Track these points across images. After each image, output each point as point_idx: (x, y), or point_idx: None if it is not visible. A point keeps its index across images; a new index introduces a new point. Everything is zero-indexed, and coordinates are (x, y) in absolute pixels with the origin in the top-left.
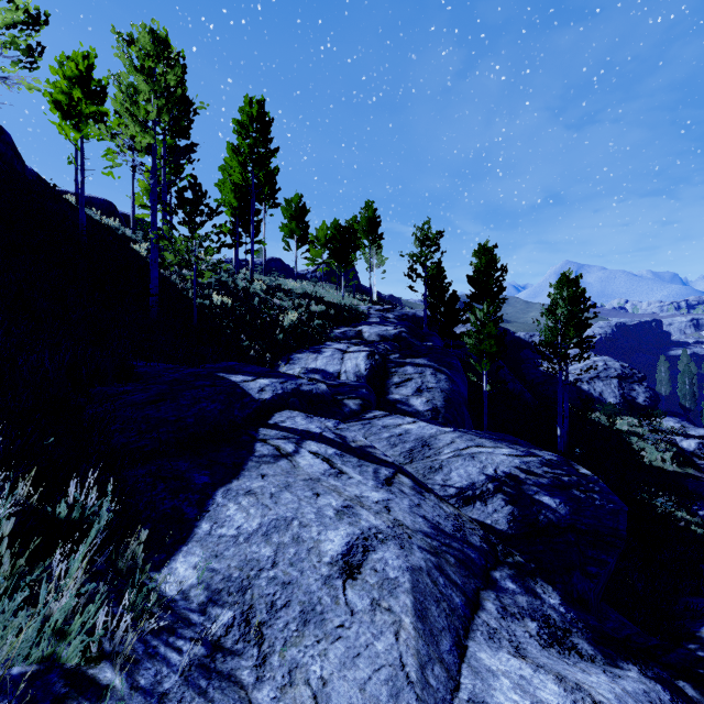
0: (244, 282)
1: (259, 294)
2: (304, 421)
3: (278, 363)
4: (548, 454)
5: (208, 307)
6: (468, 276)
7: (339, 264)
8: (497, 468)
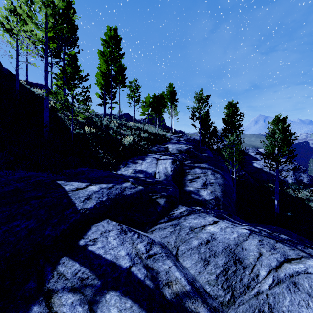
0: (107, 122)
1: (113, 128)
2: (115, 241)
3: (120, 166)
4: None
5: (83, 134)
6: (222, 118)
7: (156, 114)
8: None
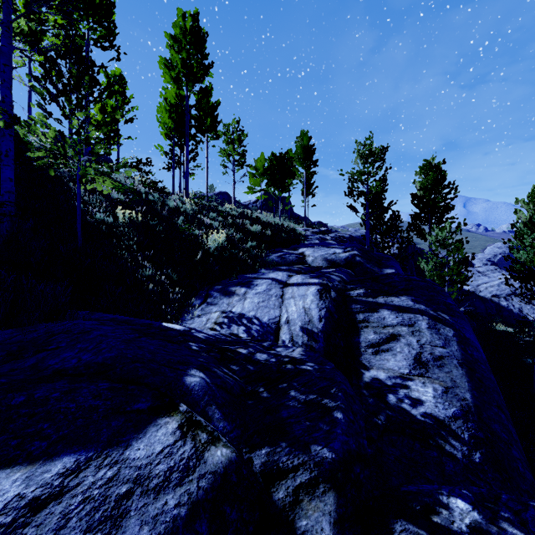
0: (177, 202)
1: (188, 213)
2: None
3: (191, 302)
4: None
5: (114, 226)
6: (412, 195)
7: (276, 188)
8: None
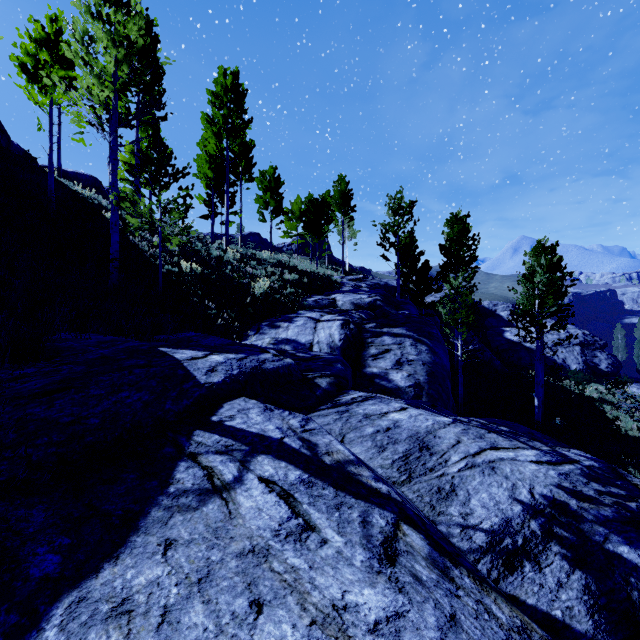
0: (218, 251)
1: (232, 262)
2: (260, 417)
3: (247, 333)
4: (582, 456)
5: (177, 274)
6: (440, 245)
7: (312, 235)
8: (532, 488)
